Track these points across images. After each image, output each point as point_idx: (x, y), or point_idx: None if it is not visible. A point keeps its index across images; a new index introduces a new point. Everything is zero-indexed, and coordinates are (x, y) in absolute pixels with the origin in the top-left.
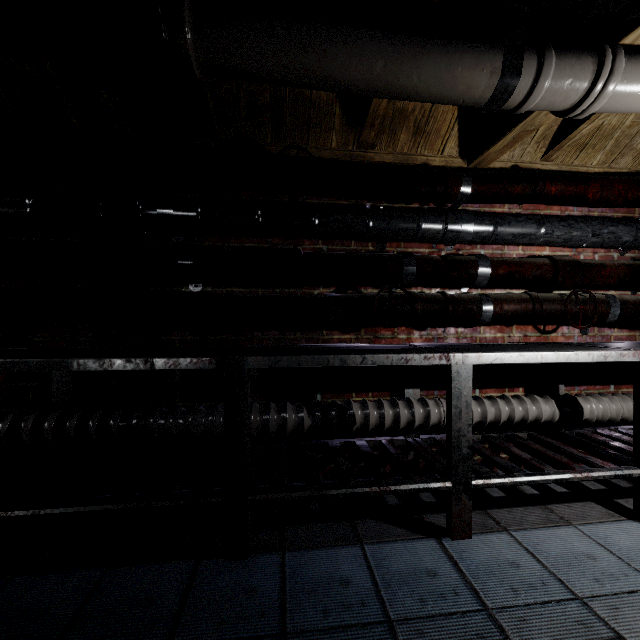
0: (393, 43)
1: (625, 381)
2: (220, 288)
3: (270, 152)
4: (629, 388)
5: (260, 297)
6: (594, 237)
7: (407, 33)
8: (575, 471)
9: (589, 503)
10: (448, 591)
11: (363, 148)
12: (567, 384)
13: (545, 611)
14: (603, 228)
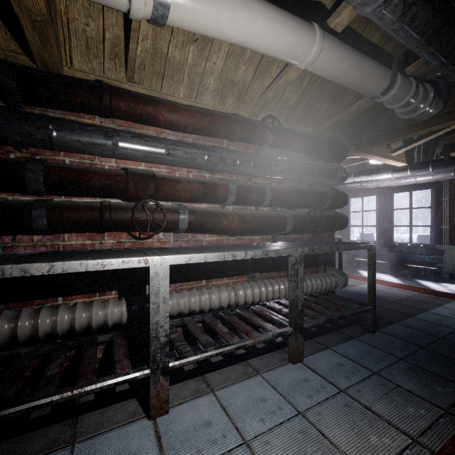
0: None
1: (215, 276)
2: None
3: None
4: (218, 281)
5: None
6: (171, 156)
7: None
8: (71, 388)
9: (130, 401)
10: None
11: None
12: None
13: None
14: (177, 149)
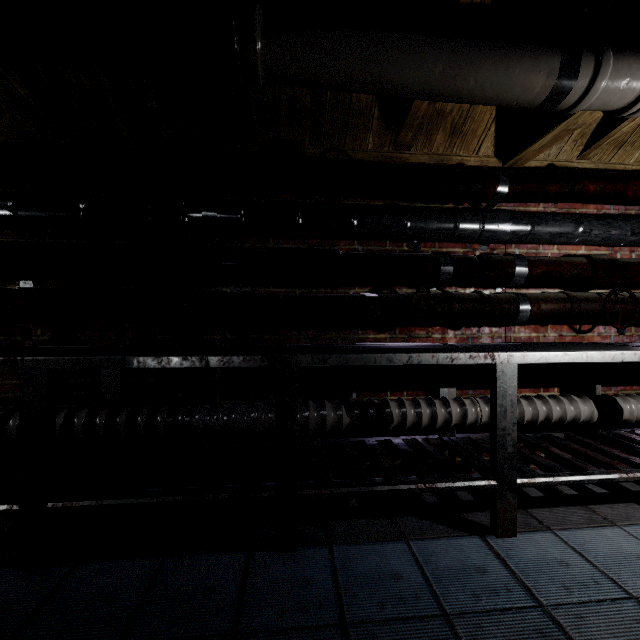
0: (452, 48)
1: None
2: (258, 288)
3: (308, 155)
4: None
5: (300, 297)
6: (633, 236)
7: (466, 37)
8: (620, 471)
9: (631, 504)
10: (500, 587)
11: (399, 149)
12: (603, 384)
13: (601, 609)
14: None
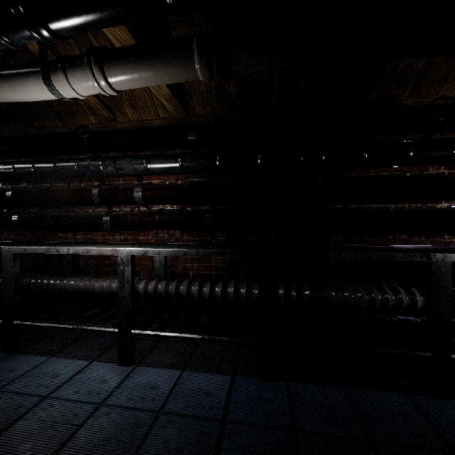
0: None
1: None
2: (362, 205)
3: (405, 105)
4: None
5: (408, 210)
6: None
7: None
8: None
9: None
10: None
11: None
12: None
13: None
14: None
